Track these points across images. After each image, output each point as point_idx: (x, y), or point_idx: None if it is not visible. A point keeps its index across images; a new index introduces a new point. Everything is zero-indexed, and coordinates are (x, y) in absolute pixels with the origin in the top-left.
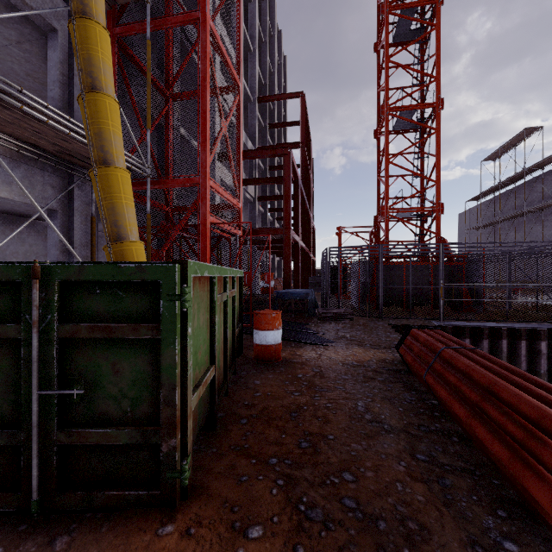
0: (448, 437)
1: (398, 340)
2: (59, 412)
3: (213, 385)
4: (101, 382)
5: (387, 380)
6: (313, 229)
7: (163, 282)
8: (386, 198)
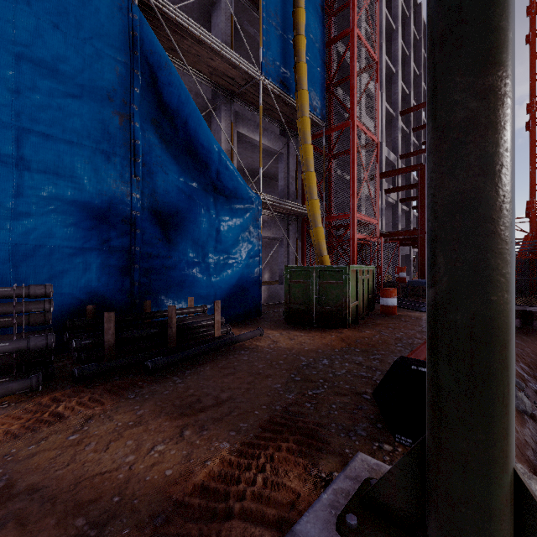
0: None
1: None
2: (318, 302)
3: (357, 308)
4: (328, 296)
5: None
6: None
7: (344, 271)
8: (532, 193)
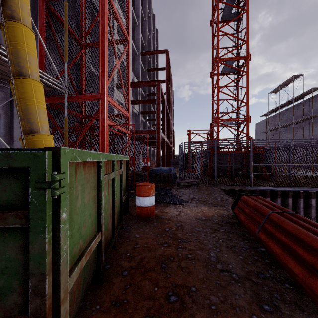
0: (281, 284)
1: (228, 200)
2: None
3: (100, 247)
4: None
5: (227, 231)
6: (173, 132)
7: (32, 169)
8: (217, 113)
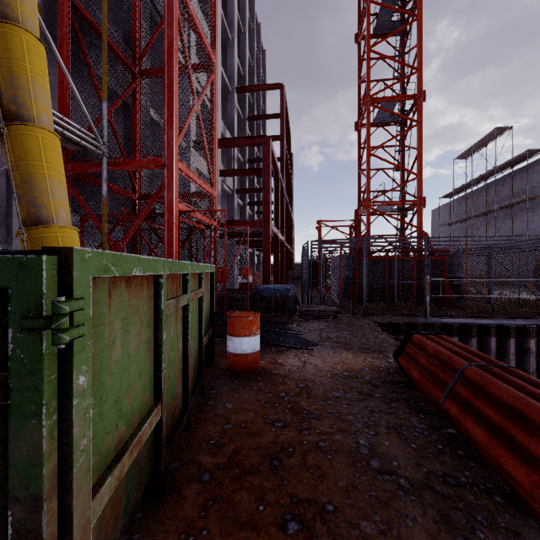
0: (487, 496)
1: (388, 341)
2: None
3: (159, 432)
4: None
5: (387, 397)
6: (292, 224)
7: (14, 291)
8: (368, 191)
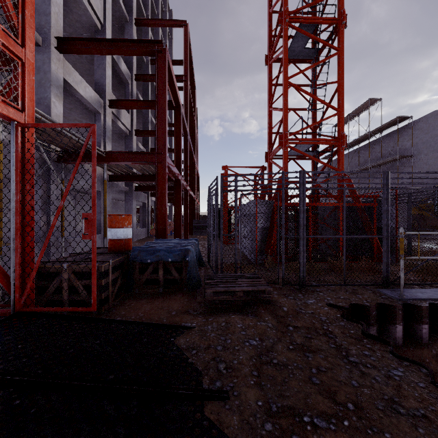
0: None
1: None
2: None
3: None
4: None
5: None
6: (197, 175)
7: None
8: (285, 125)
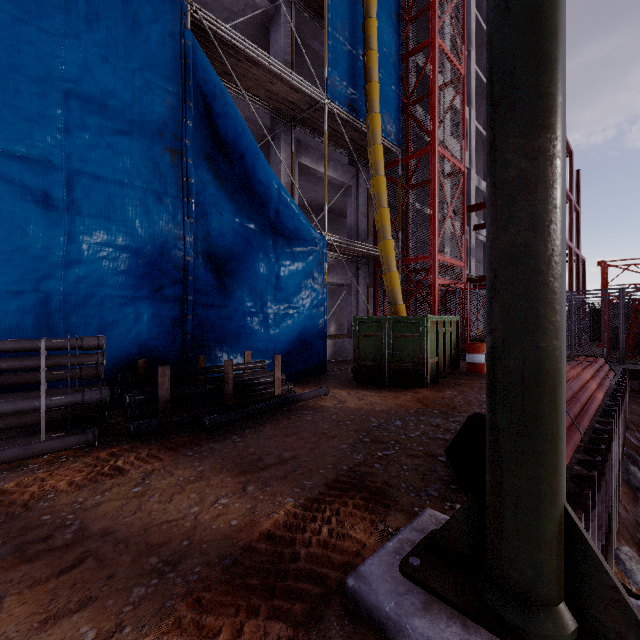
0: None
1: None
2: (392, 358)
3: (437, 365)
4: (403, 351)
5: None
6: (579, 260)
7: (421, 322)
8: None
